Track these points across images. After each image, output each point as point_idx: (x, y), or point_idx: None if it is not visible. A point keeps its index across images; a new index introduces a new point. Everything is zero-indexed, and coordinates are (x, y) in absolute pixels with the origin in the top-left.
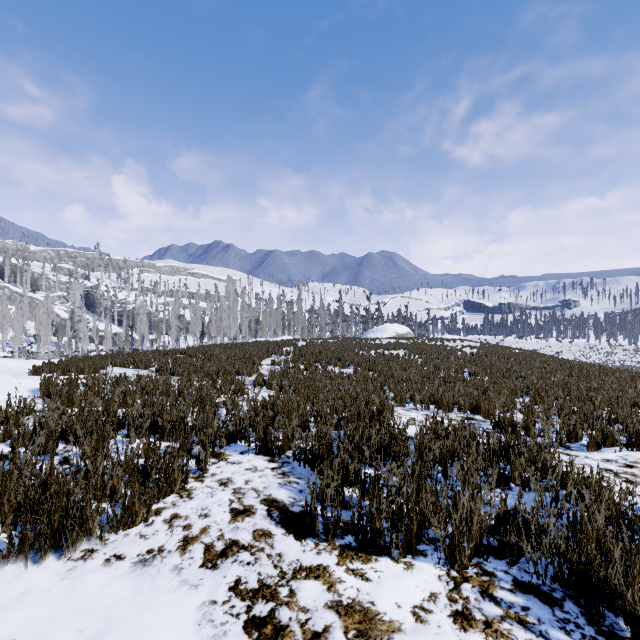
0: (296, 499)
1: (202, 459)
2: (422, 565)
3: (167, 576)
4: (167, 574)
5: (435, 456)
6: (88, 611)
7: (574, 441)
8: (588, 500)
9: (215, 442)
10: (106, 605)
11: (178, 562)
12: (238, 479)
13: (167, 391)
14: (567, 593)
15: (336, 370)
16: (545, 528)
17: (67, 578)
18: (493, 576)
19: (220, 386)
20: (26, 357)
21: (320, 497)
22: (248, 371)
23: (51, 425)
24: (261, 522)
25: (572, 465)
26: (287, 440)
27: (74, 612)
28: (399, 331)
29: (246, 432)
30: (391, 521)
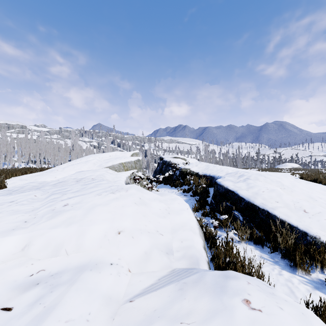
0: None
1: None
2: None
3: None
4: None
5: None
6: None
7: None
8: None
9: None
10: None
11: None
12: None
13: None
14: None
15: None
16: None
17: None
18: None
19: None
20: None
21: None
22: None
23: None
24: None
25: None
26: None
27: None
28: (294, 166)
29: None
30: None
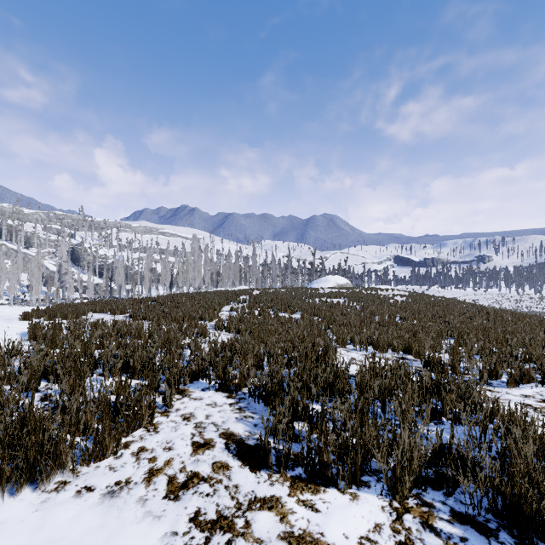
0: (251, 433)
1: (168, 396)
2: (366, 496)
3: (133, 507)
4: (133, 505)
5: (375, 393)
6: (58, 543)
7: (495, 378)
8: (515, 434)
9: (180, 380)
10: (75, 536)
11: (143, 493)
12: (199, 414)
13: (139, 334)
14: (501, 523)
15: (286, 315)
16: (478, 462)
17: (40, 510)
18: (432, 507)
19: (185, 330)
20: (20, 304)
21: (273, 432)
22: (210, 316)
23: (34, 365)
24: (220, 455)
25: (497, 401)
26: (243, 378)
27: (44, 544)
28: (339, 282)
29: (207, 371)
30: (337, 454)
